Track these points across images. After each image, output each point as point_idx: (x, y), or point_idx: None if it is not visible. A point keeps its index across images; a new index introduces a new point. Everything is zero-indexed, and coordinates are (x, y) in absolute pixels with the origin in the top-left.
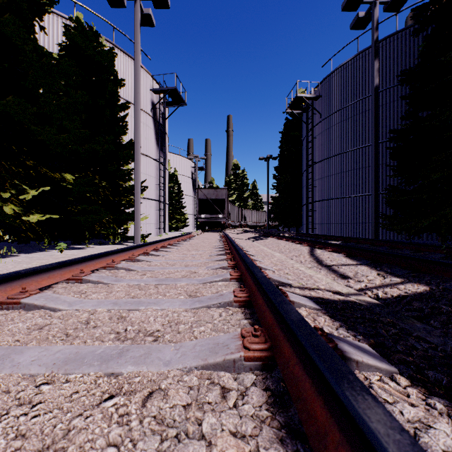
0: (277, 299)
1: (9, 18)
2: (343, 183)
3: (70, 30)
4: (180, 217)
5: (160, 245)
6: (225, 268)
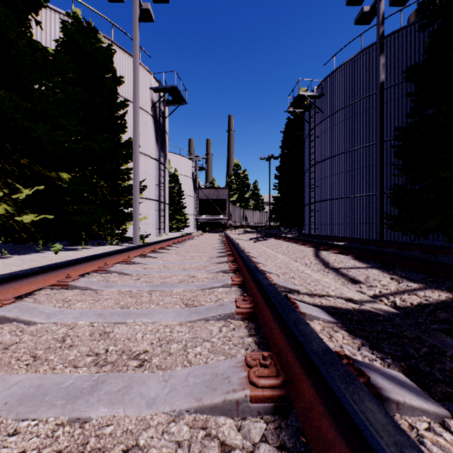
0: (291, 316)
1: (1, 10)
2: (346, 183)
3: (67, 26)
4: (181, 218)
5: (159, 246)
6: (226, 272)
